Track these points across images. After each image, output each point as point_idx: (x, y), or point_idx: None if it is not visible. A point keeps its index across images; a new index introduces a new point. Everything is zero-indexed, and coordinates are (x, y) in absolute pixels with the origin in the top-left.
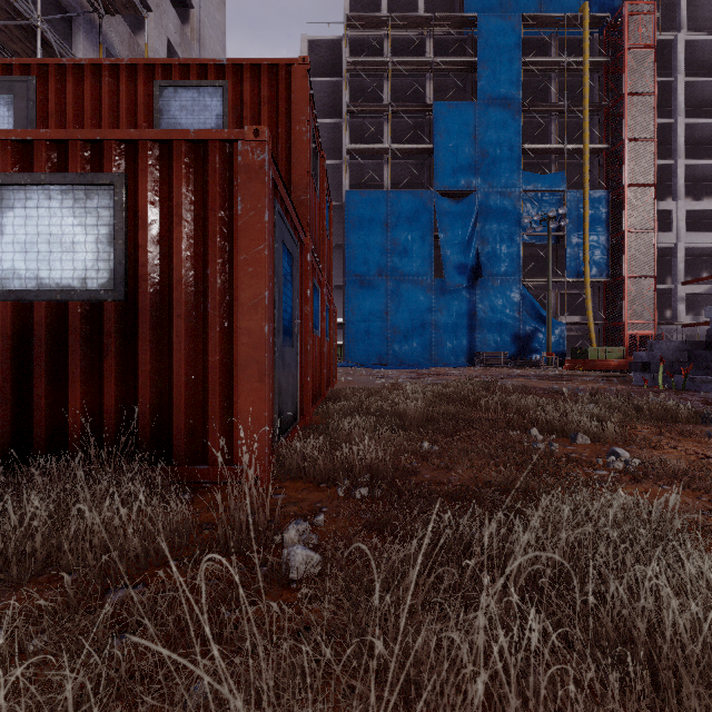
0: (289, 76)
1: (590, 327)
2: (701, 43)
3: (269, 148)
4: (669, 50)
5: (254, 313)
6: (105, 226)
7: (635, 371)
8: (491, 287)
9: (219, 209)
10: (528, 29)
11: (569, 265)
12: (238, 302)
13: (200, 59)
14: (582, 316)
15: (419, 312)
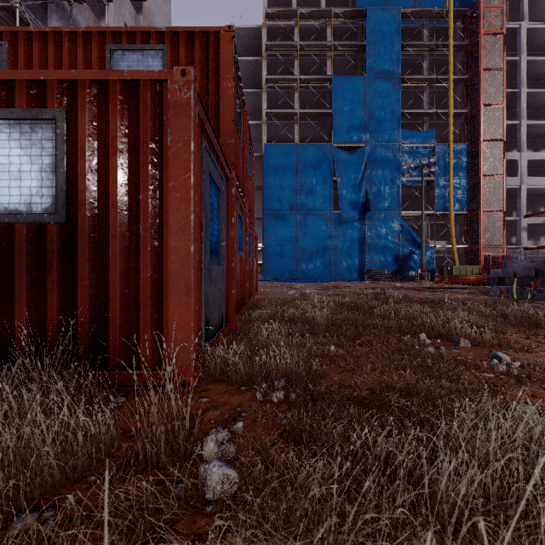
0: (217, 41)
1: (453, 250)
2: (539, 31)
3: (195, 87)
4: (514, 36)
5: (181, 234)
6: (48, 156)
7: (492, 284)
8: (377, 219)
9: (150, 141)
10: (406, 19)
11: (437, 202)
12: (167, 224)
13: (144, 27)
14: (447, 241)
15: (322, 238)
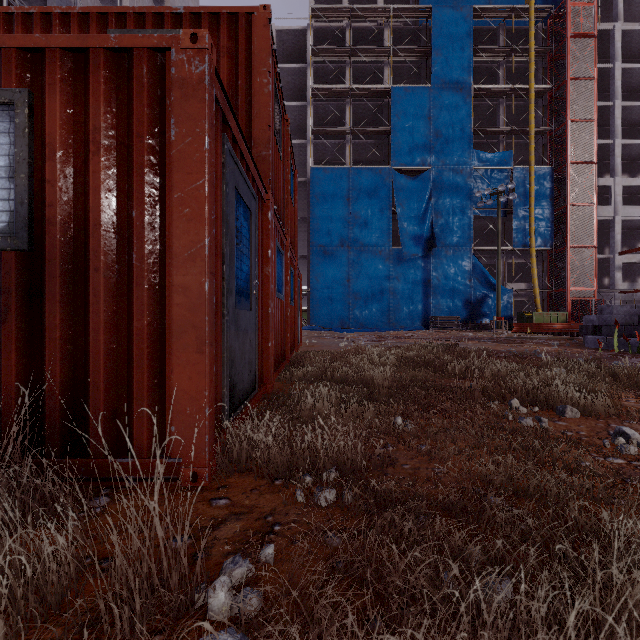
0: (250, 25)
1: (535, 293)
2: (637, 33)
3: (212, 60)
4: (607, 39)
5: (191, 265)
6: (3, 156)
7: (586, 334)
8: (444, 257)
9: (147, 135)
10: (478, 19)
11: (516, 236)
12: (171, 251)
13: (156, 7)
14: (528, 283)
15: (378, 279)
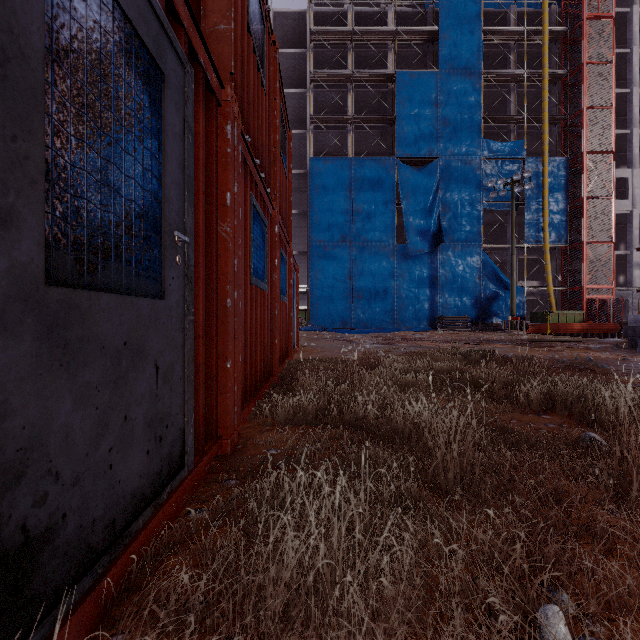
0: None
1: (549, 292)
2: None
3: None
4: (623, 23)
5: None
6: None
7: (632, 336)
8: (452, 253)
9: None
10: (488, 1)
11: (528, 231)
12: None
13: None
14: (540, 281)
15: (382, 276)
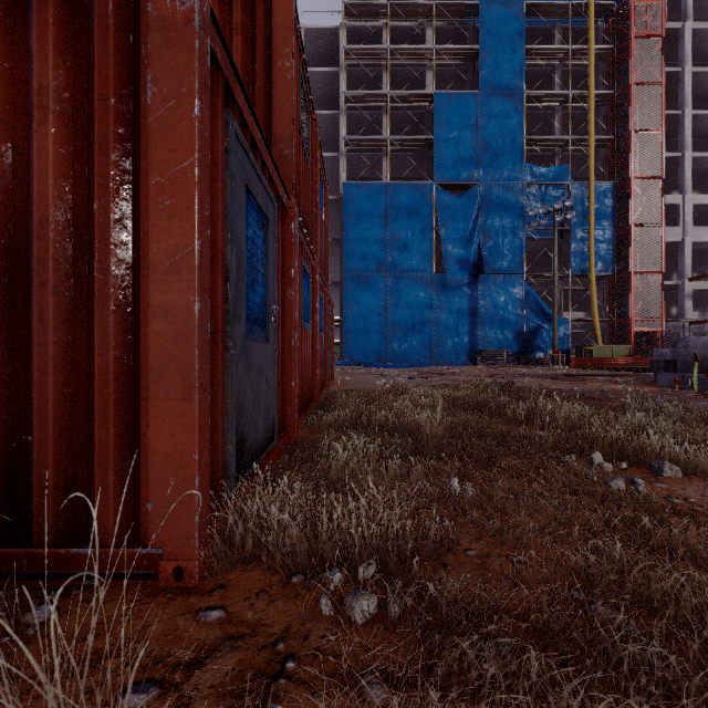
0: None
1: (595, 324)
2: None
3: None
4: (675, 40)
5: (174, 278)
6: None
7: (657, 370)
8: (493, 283)
9: (114, 97)
10: (531, 18)
11: (573, 260)
12: (147, 259)
13: None
14: (586, 313)
15: (419, 308)
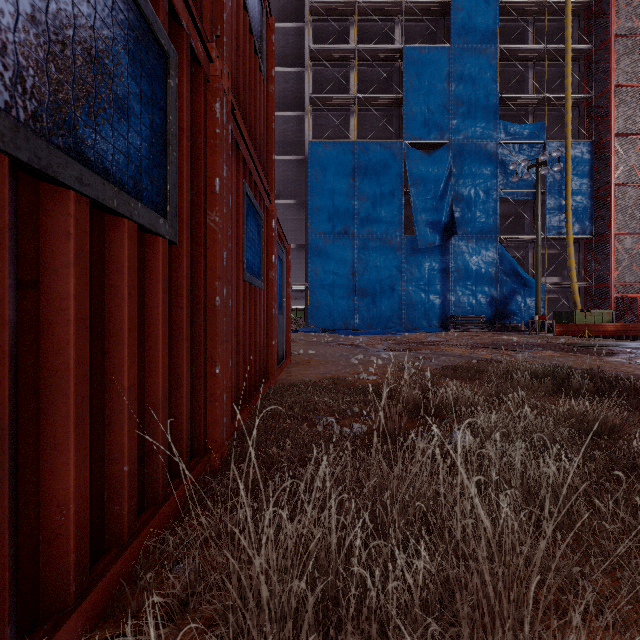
0: None
1: (574, 289)
2: None
3: None
4: None
5: None
6: None
7: None
8: (465, 246)
9: None
10: None
11: (549, 222)
12: None
13: None
14: (561, 277)
15: (388, 272)
